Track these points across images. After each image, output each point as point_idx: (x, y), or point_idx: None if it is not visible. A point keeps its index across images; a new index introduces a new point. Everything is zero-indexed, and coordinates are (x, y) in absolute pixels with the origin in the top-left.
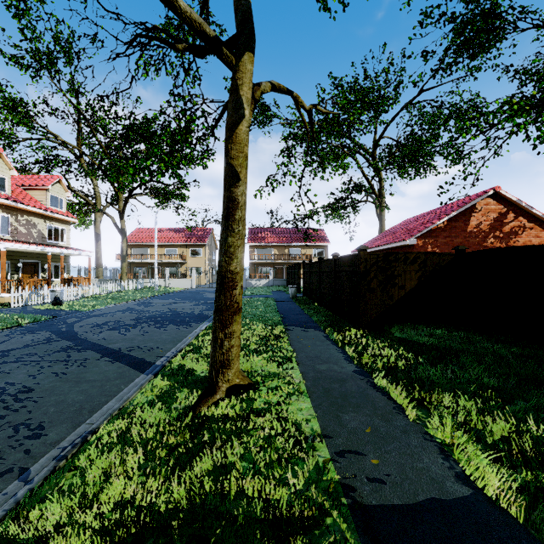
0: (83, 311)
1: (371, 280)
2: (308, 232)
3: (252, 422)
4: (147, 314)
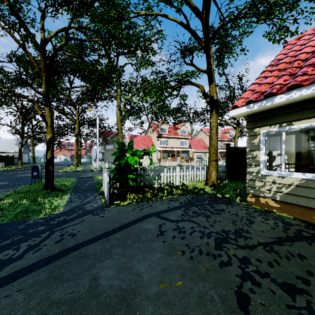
0: None
1: None
2: None
3: None
4: None
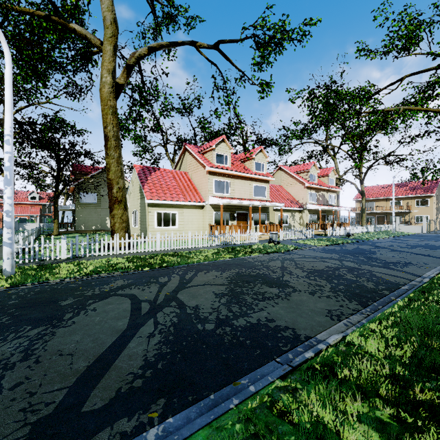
0: (365, 240)
1: None
2: None
3: None
4: (410, 244)
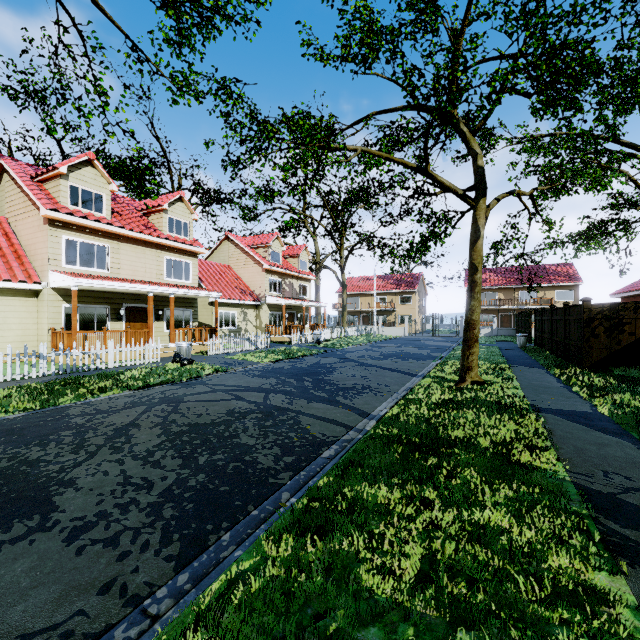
0: (337, 349)
1: (595, 327)
2: (547, 269)
3: (487, 390)
4: (385, 352)
